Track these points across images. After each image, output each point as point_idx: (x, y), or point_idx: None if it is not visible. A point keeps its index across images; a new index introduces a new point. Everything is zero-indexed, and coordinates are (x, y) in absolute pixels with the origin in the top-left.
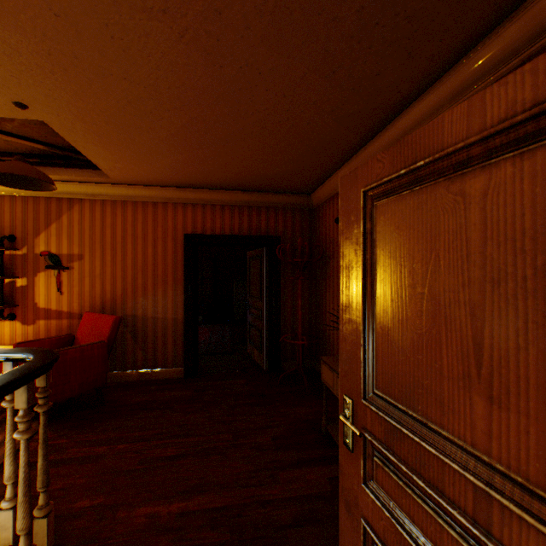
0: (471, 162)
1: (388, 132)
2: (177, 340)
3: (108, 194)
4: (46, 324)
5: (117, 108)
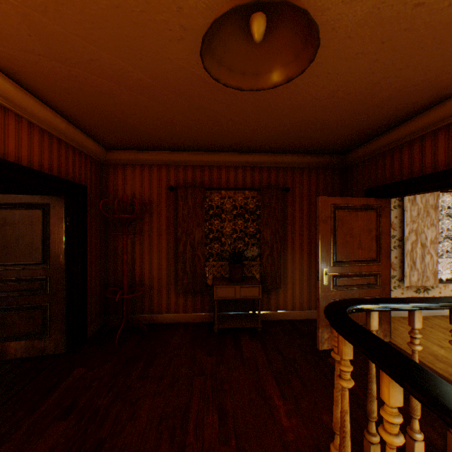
0: (357, 209)
1: (237, 156)
2: None
3: None
4: None
5: None
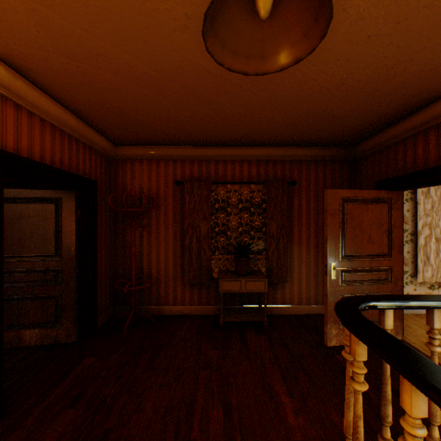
0: (367, 202)
1: (242, 149)
2: None
3: None
4: None
5: None
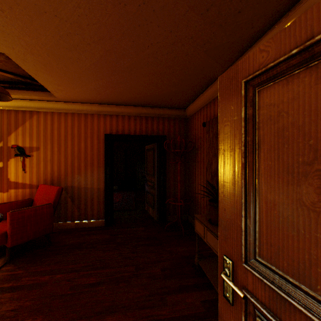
0: None
1: None
2: (100, 202)
3: (55, 108)
4: (15, 192)
5: (53, 42)
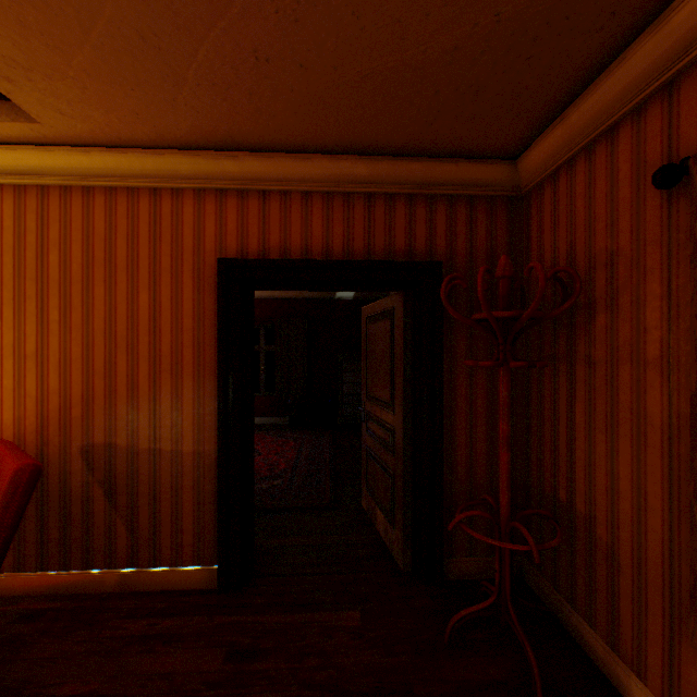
0: None
1: None
2: (204, 503)
3: (51, 172)
4: None
5: None
